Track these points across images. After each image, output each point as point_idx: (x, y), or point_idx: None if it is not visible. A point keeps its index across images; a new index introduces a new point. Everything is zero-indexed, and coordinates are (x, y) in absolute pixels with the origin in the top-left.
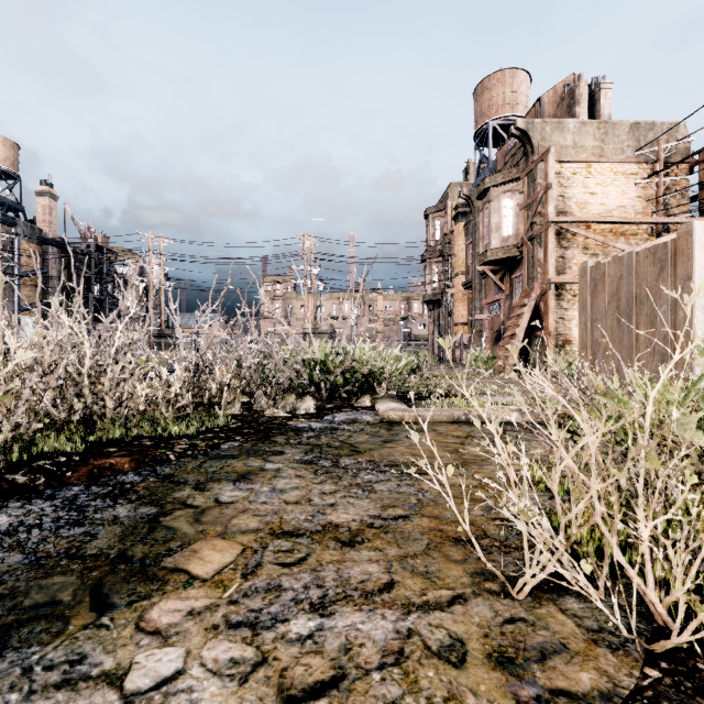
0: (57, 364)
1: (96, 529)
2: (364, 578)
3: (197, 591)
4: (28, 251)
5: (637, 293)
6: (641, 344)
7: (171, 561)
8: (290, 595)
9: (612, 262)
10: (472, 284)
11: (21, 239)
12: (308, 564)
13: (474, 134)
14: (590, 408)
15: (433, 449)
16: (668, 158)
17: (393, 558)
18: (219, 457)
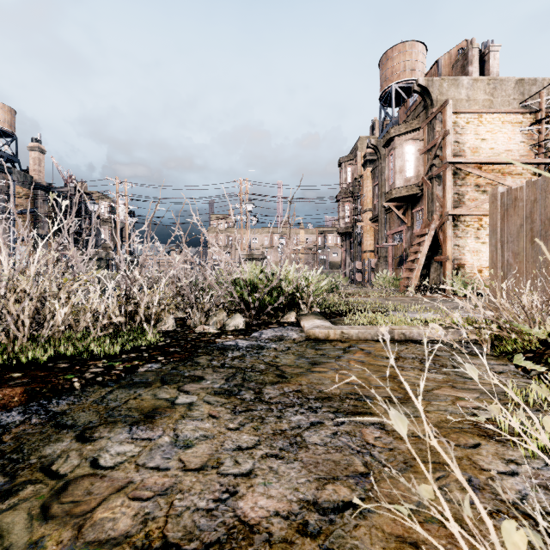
0: None
1: None
2: None
3: None
4: (21, 194)
5: None
6: None
7: None
8: None
9: (524, 187)
10: (378, 218)
11: (16, 184)
12: None
13: (379, 96)
14: None
15: (449, 461)
16: (548, 109)
17: None
18: (130, 384)
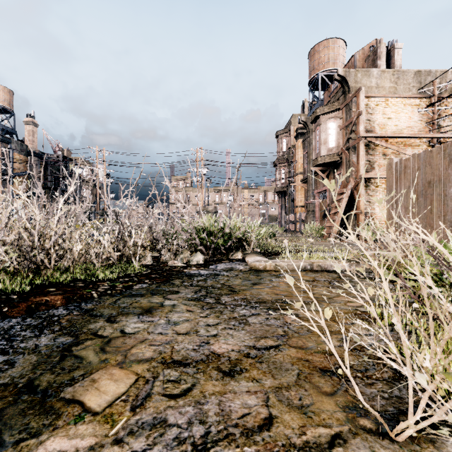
0: (5, 224)
1: (16, 358)
2: (244, 412)
3: (86, 427)
4: (18, 159)
5: (431, 179)
6: (434, 215)
7: (70, 391)
8: (174, 433)
9: (411, 158)
10: (307, 180)
11: (14, 152)
12: (193, 396)
13: (308, 82)
14: (419, 258)
15: (309, 292)
16: (440, 94)
17: (269, 389)
18: (130, 295)
